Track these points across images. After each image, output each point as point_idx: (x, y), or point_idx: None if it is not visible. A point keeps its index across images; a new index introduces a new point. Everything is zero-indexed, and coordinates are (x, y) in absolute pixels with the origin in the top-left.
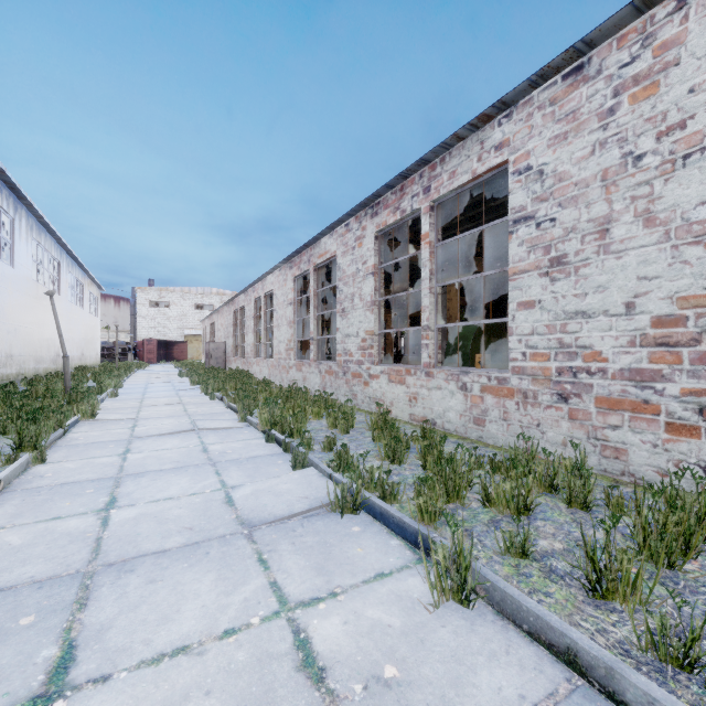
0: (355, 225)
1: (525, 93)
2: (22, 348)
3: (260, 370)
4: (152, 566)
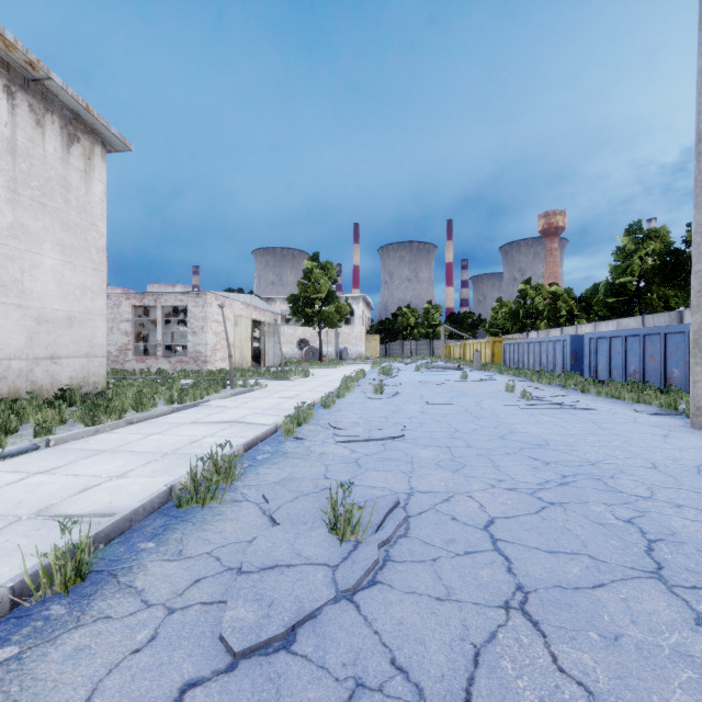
0: None
1: None
2: None
3: None
4: None
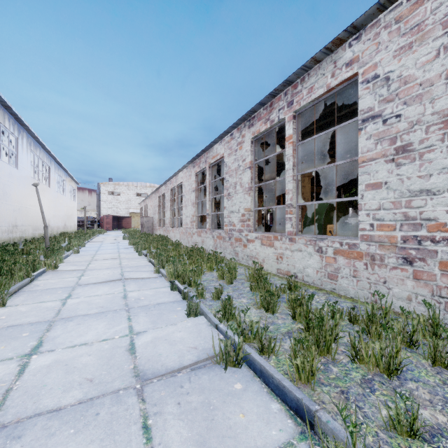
0: (237, 134)
1: (373, 16)
2: (24, 220)
3: (174, 235)
4: (40, 431)
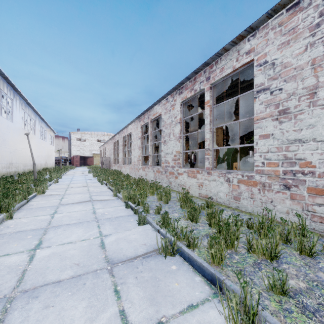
0: (171, 99)
1: (264, 21)
2: (17, 159)
3: (125, 170)
4: (50, 293)
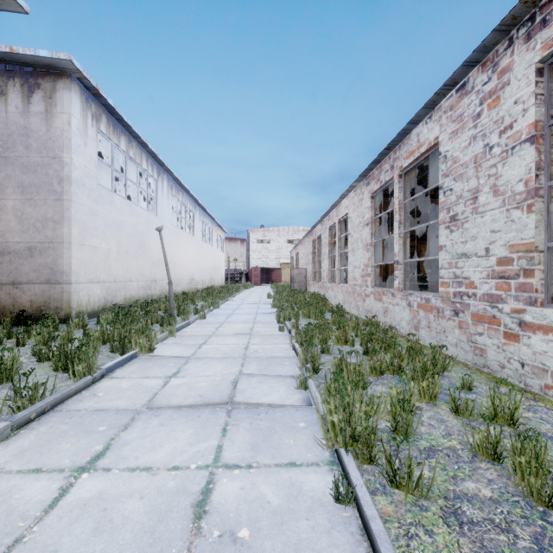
0: (481, 77)
1: None
2: (164, 274)
3: (335, 295)
4: None
